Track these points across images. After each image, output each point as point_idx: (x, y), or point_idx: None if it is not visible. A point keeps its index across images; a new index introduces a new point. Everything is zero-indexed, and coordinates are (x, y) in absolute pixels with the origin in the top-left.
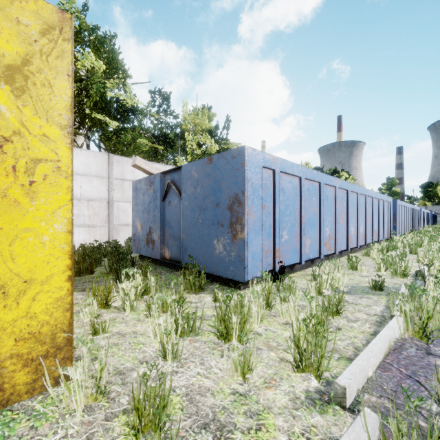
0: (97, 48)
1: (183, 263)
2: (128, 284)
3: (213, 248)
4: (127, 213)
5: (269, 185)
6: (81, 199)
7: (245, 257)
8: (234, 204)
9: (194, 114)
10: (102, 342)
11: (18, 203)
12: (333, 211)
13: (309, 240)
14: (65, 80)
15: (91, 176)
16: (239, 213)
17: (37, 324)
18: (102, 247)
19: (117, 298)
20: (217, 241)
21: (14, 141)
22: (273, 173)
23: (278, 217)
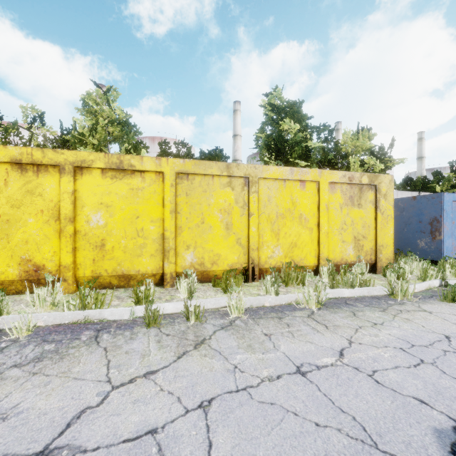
0: (292, 115)
1: None
2: None
3: (416, 244)
4: None
5: None
6: None
7: (442, 248)
8: (433, 222)
9: (353, 137)
10: None
11: (385, 226)
12: None
13: None
14: (392, 193)
15: None
16: (437, 226)
17: (388, 256)
18: None
19: None
20: (420, 241)
21: (384, 212)
22: None
23: None
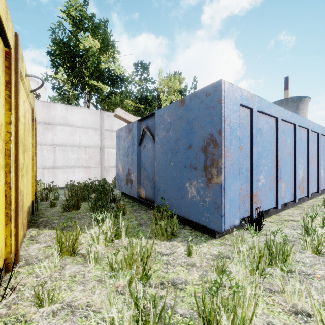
0: (94, 31)
1: (156, 203)
2: (97, 230)
3: (185, 191)
4: (115, 157)
5: (246, 125)
6: (80, 146)
7: (222, 204)
8: (208, 145)
9: (167, 79)
10: (42, 324)
11: None
12: (305, 153)
13: (284, 184)
14: None
15: (87, 128)
16: (215, 155)
17: None
18: (93, 185)
19: (85, 244)
20: (190, 184)
21: None
22: (250, 112)
23: (256, 160)
